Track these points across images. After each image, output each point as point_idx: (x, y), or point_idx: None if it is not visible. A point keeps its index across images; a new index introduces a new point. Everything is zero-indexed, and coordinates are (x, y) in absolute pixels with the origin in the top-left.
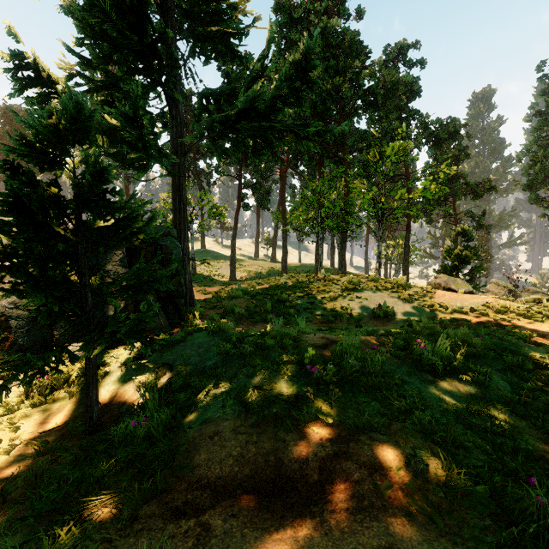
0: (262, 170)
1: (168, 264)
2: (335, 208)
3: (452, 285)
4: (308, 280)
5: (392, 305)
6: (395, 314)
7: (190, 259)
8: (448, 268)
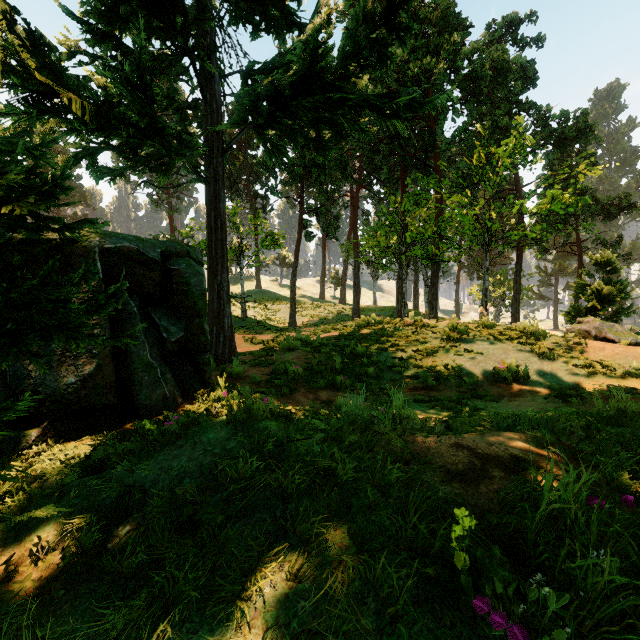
0: (328, 191)
1: (183, 300)
2: (426, 230)
3: (609, 333)
4: (391, 325)
5: (523, 363)
6: (530, 377)
7: (229, 297)
8: (582, 309)
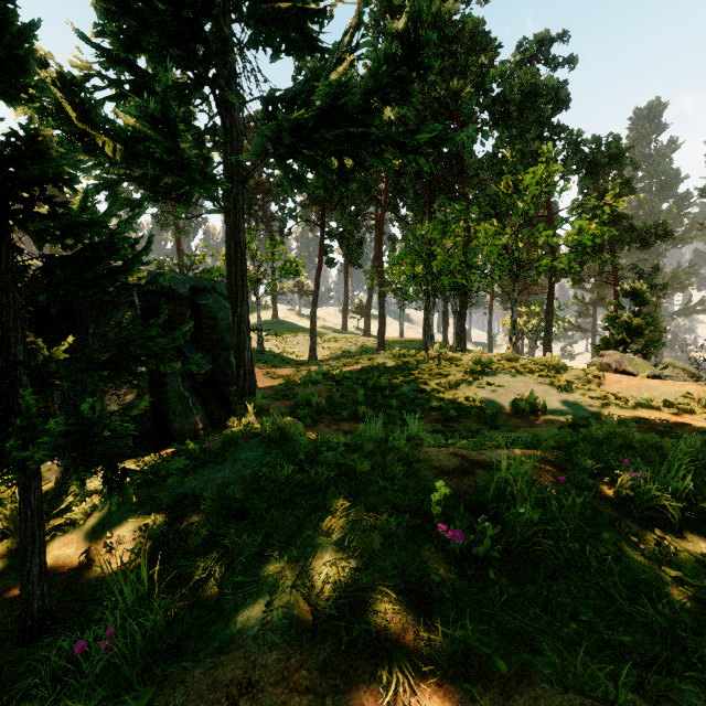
0: (351, 214)
1: (210, 334)
2: (453, 259)
3: (628, 366)
4: (415, 358)
5: (542, 396)
6: (548, 408)
7: (250, 329)
8: (611, 342)
